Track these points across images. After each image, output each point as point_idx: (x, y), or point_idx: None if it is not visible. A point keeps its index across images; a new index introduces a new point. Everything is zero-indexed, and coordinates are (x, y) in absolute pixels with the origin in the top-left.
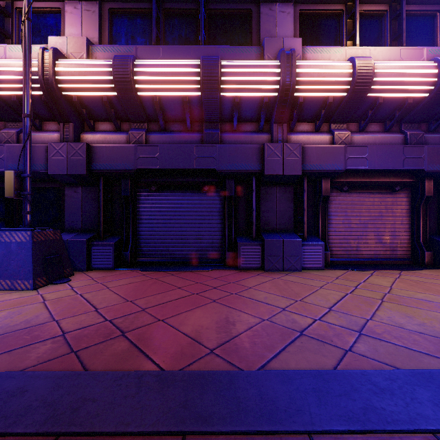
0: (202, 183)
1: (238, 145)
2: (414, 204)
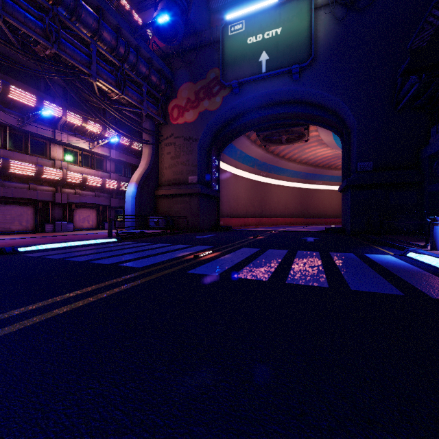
0: (27, 203)
1: (45, 192)
2: (98, 213)
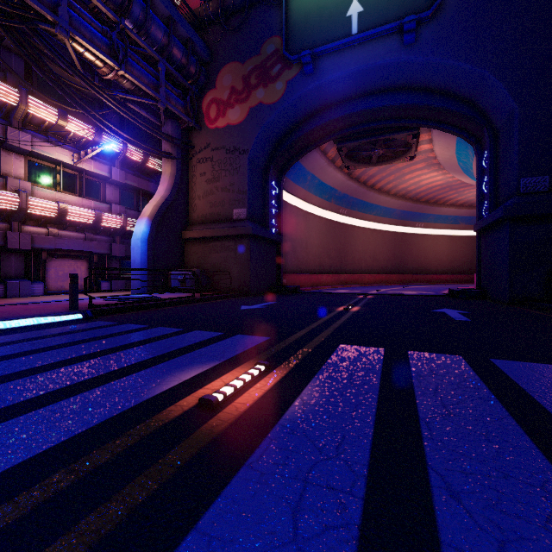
0: None
1: None
2: (91, 266)
